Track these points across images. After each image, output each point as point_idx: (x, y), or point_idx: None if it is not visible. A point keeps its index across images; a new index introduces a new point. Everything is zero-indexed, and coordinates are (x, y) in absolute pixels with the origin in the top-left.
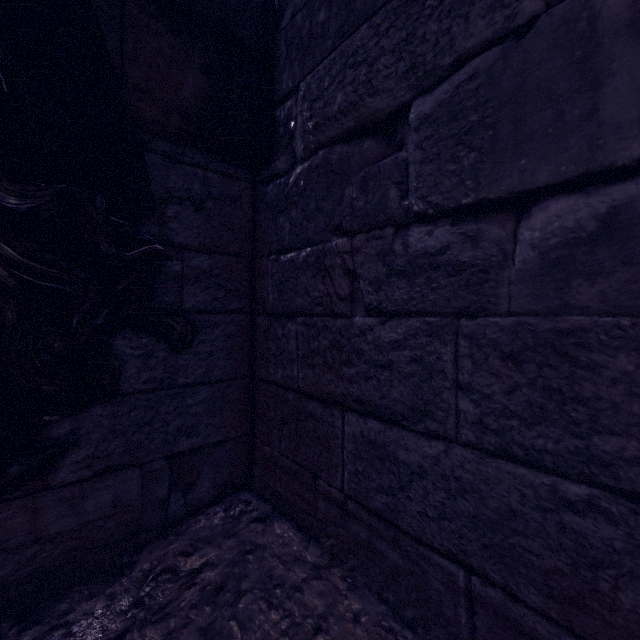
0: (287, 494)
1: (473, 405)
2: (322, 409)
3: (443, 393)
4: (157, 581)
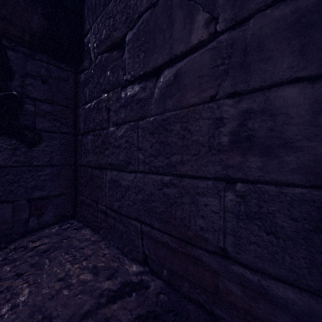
0: (88, 216)
1: (143, 155)
2: (100, 173)
3: (135, 153)
4: (16, 251)
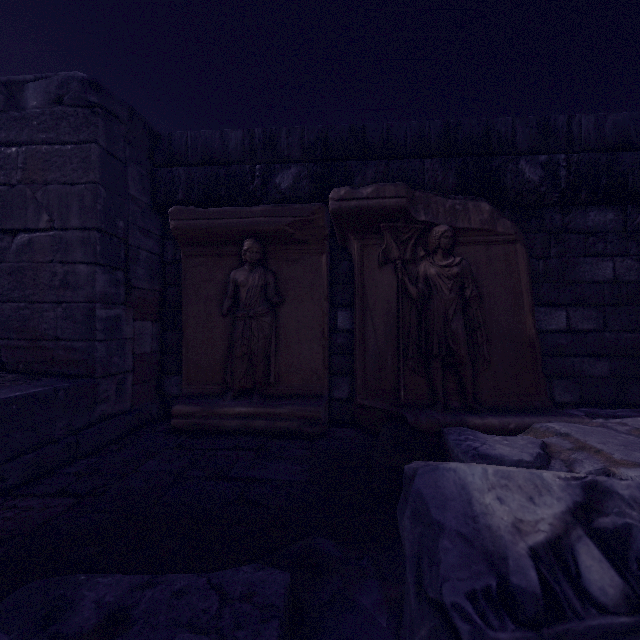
0: None
1: (1, 290)
2: None
3: None
4: None
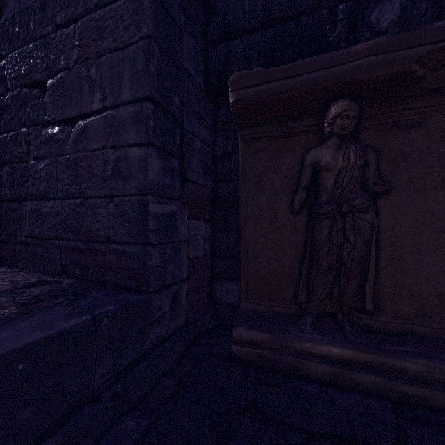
0: (3, 254)
1: (61, 185)
2: (19, 205)
3: (55, 184)
4: None
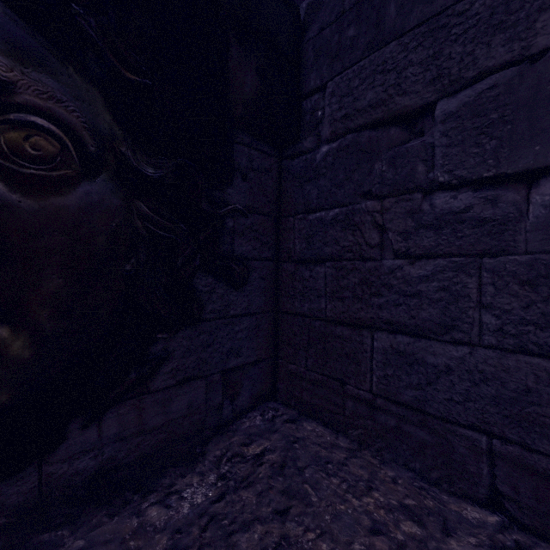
0: (313, 400)
1: (493, 319)
2: (349, 332)
3: (466, 312)
4: (231, 463)
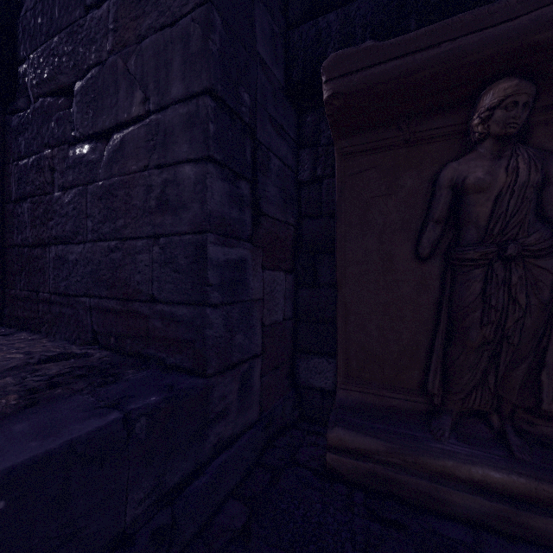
0: (24, 315)
1: (92, 223)
2: (42, 252)
3: (84, 222)
4: None
